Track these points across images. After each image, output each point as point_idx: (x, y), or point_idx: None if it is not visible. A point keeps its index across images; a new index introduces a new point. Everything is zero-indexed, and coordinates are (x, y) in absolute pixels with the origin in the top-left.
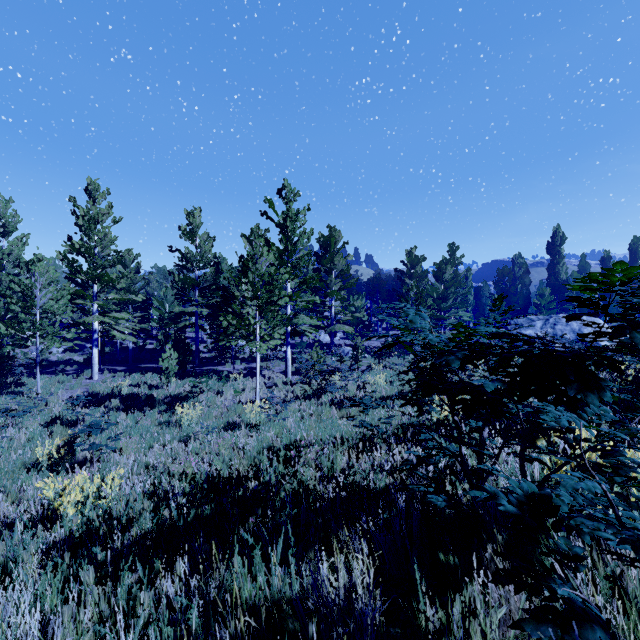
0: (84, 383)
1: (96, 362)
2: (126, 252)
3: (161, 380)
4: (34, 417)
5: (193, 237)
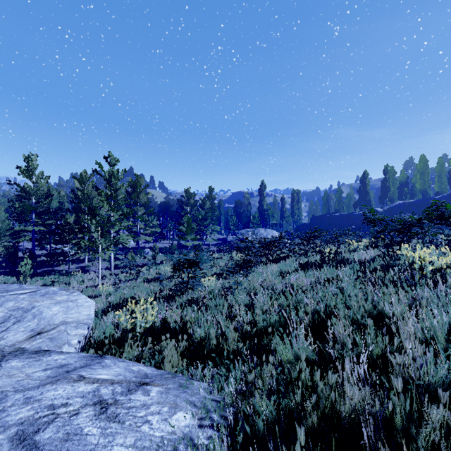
0: None
1: None
2: None
3: (17, 280)
4: None
5: (31, 175)
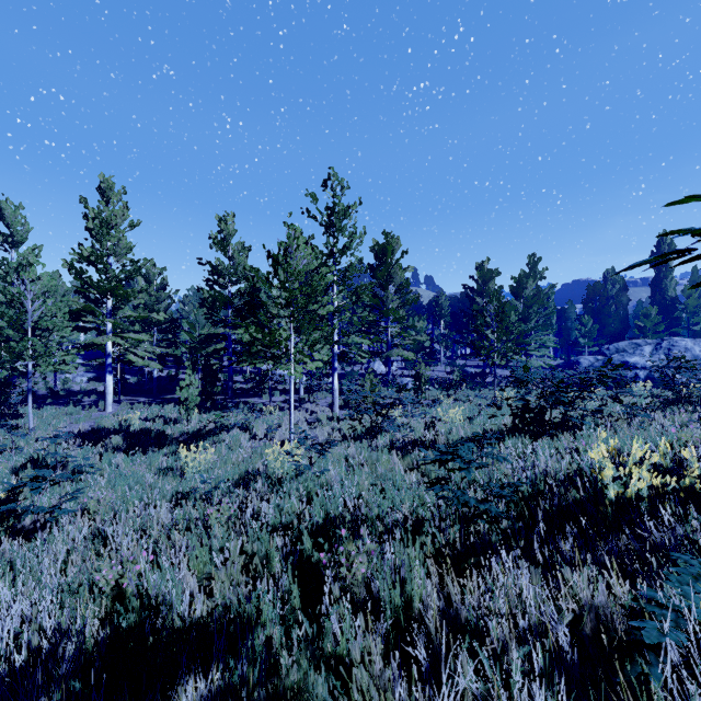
0: (94, 416)
1: (110, 391)
2: (146, 262)
3: (180, 413)
4: (6, 458)
5: (225, 247)
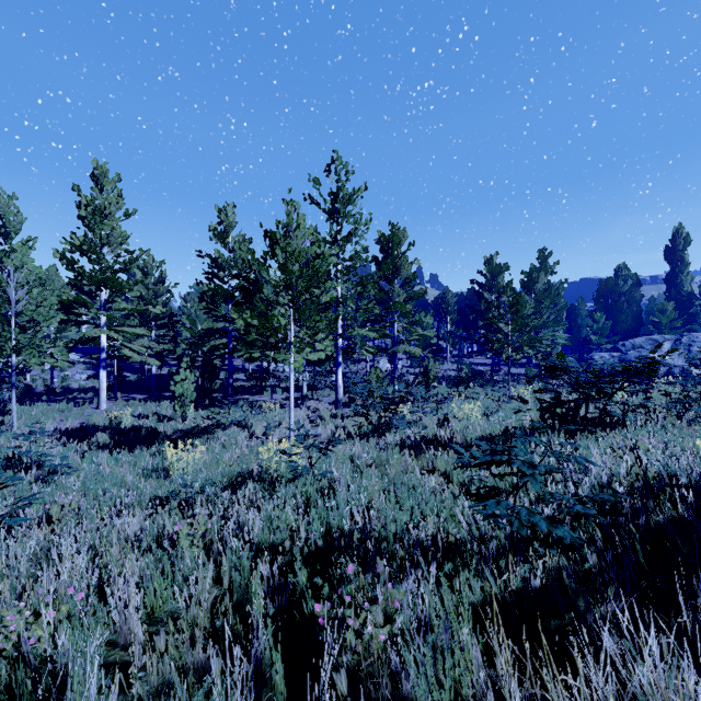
0: (87, 413)
1: (104, 387)
2: (142, 253)
3: (175, 410)
4: None
5: (225, 238)
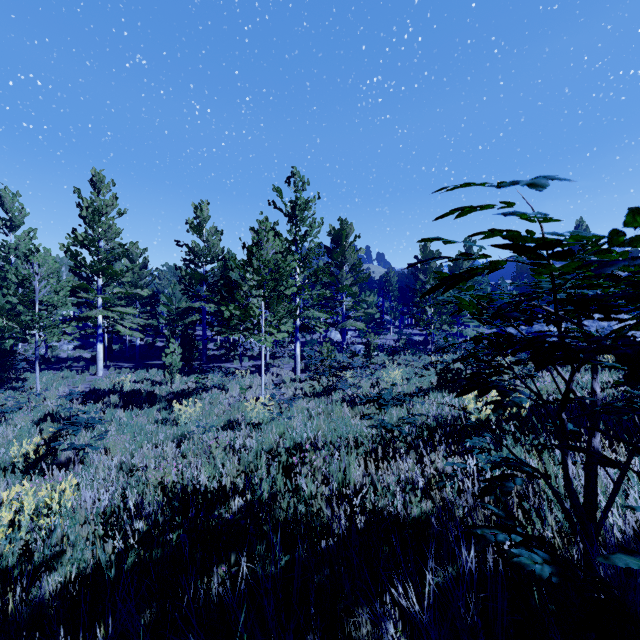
0: (88, 379)
1: (101, 358)
2: (131, 245)
3: (165, 376)
4: (26, 413)
5: (200, 231)
